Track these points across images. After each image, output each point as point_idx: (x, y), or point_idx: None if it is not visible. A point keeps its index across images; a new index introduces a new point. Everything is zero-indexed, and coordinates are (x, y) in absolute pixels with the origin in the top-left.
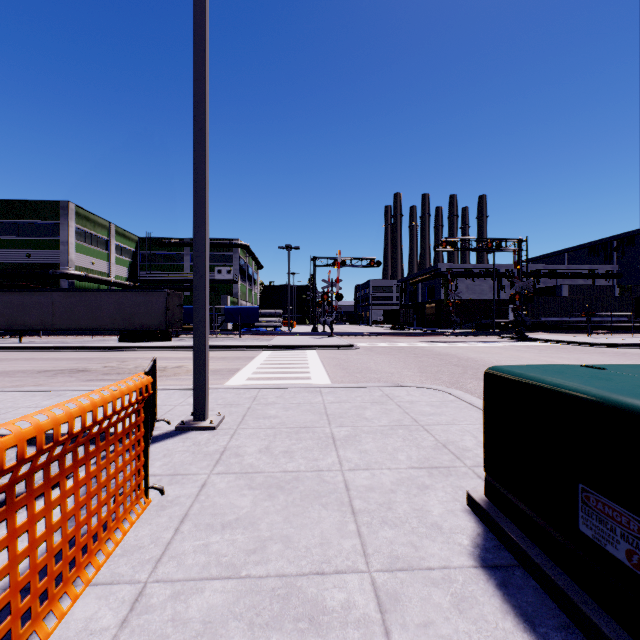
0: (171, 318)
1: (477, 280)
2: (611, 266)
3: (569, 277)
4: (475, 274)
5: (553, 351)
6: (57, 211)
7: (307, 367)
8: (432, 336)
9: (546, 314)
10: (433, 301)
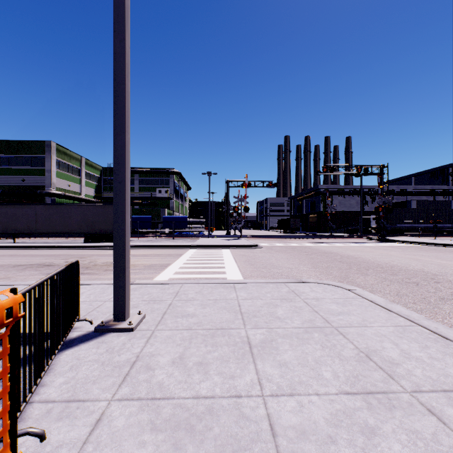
0: None
1: (347, 197)
2: (447, 186)
3: (416, 194)
4: (346, 192)
5: (413, 250)
6: (43, 148)
7: (223, 263)
8: (315, 238)
9: (401, 222)
10: (314, 212)
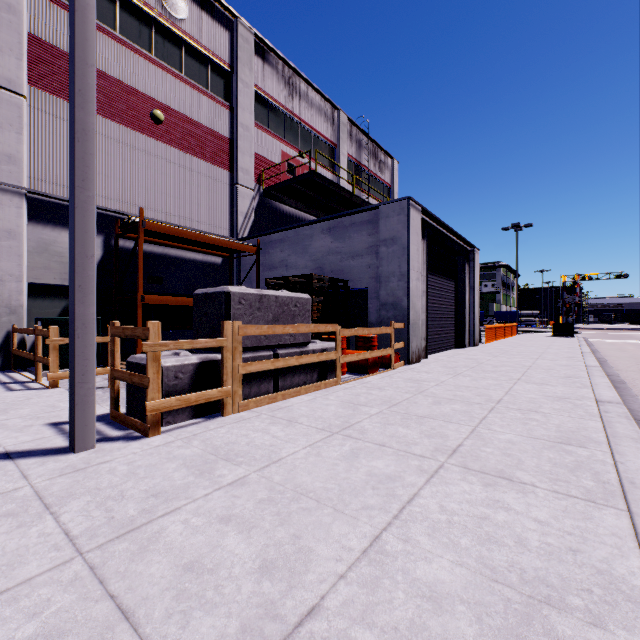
0: None
1: None
2: None
3: None
4: None
5: None
6: None
7: None
8: None
9: None
10: None
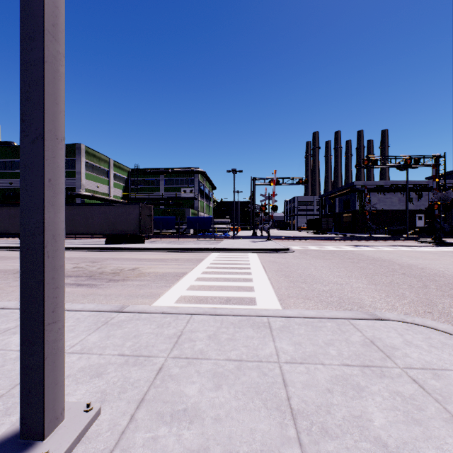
0: (143, 225)
1: (387, 194)
2: None
3: None
4: (386, 189)
5: None
6: (74, 151)
7: (249, 273)
8: (354, 240)
9: None
10: (349, 211)
